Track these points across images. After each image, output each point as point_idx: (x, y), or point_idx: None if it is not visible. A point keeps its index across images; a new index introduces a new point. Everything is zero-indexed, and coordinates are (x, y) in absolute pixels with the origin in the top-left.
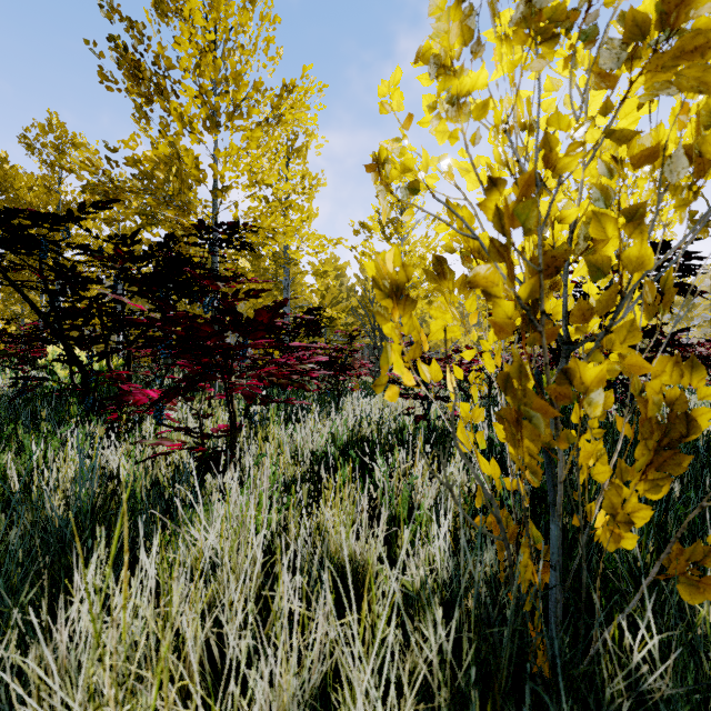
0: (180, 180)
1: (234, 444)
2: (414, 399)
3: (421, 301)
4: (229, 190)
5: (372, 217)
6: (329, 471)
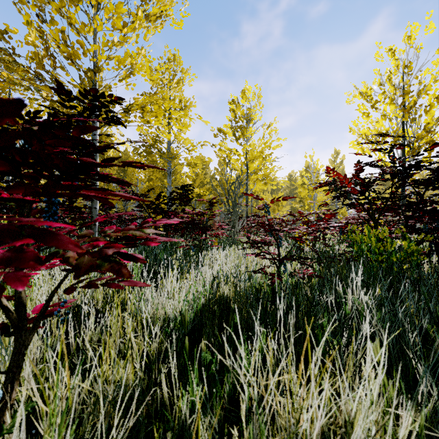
0: (46, 51)
1: (23, 353)
2: (269, 259)
3: (259, 182)
4: (101, 71)
5: (226, 126)
6: (178, 362)
